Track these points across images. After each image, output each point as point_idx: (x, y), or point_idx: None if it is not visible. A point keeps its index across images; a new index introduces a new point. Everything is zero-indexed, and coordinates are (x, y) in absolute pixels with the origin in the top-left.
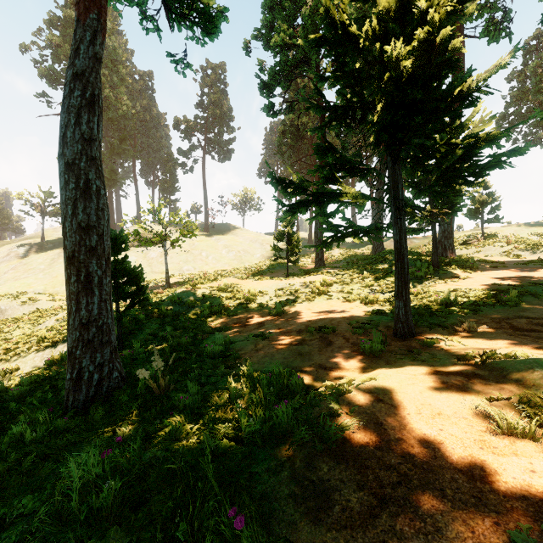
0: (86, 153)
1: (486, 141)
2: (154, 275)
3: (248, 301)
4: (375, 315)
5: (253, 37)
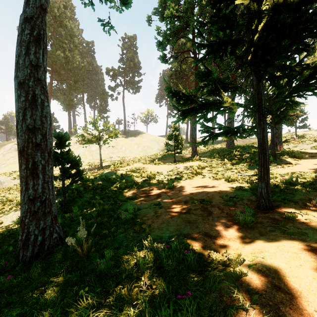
0: (34, 76)
1: None
2: (94, 161)
3: (150, 179)
4: (238, 190)
5: (153, 13)
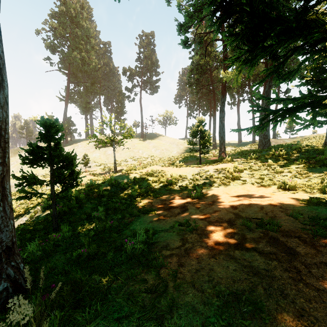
0: None
1: None
2: (110, 165)
3: (170, 184)
4: (316, 205)
5: None
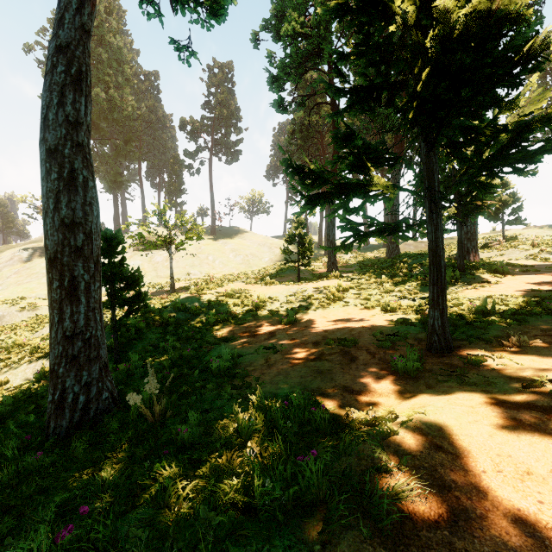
0: (72, 139)
1: (540, 121)
2: (160, 279)
3: (257, 308)
4: (400, 324)
5: (262, 28)
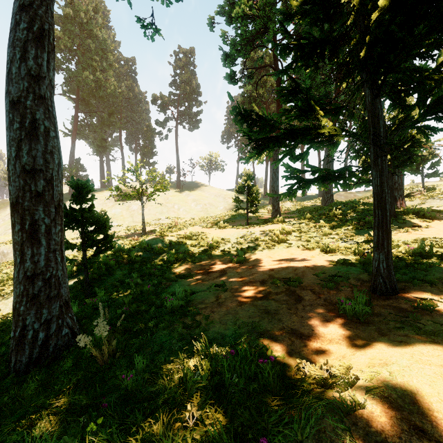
0: (34, 91)
1: None
2: (135, 224)
3: (211, 248)
4: (341, 265)
5: (216, 13)
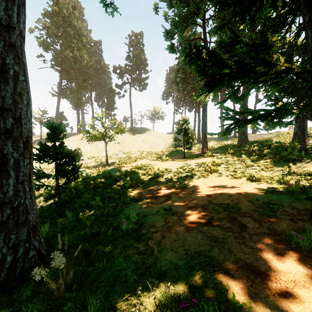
0: (4, 39)
1: None
2: (101, 158)
3: (157, 177)
4: (271, 193)
5: (160, 0)
